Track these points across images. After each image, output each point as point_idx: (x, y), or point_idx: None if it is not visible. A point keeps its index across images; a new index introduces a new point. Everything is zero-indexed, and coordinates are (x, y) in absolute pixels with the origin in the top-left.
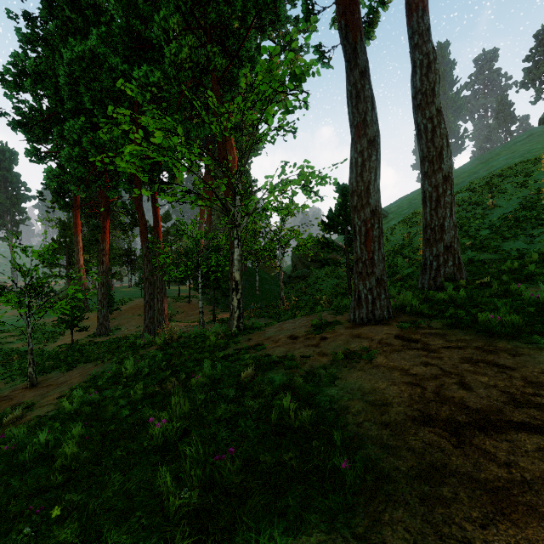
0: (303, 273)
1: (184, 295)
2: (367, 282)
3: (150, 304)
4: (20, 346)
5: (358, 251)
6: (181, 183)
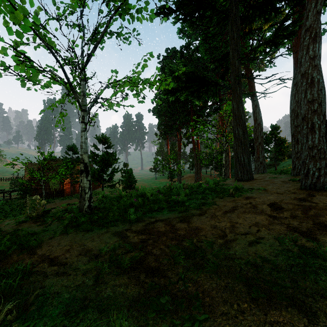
0: (273, 162)
1: (208, 173)
2: (257, 163)
3: (196, 173)
4: (155, 186)
5: (255, 154)
6: (207, 136)
